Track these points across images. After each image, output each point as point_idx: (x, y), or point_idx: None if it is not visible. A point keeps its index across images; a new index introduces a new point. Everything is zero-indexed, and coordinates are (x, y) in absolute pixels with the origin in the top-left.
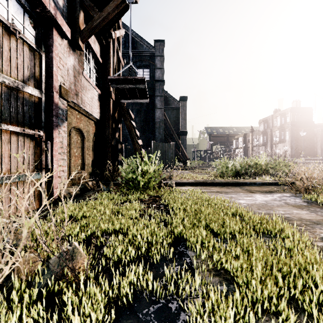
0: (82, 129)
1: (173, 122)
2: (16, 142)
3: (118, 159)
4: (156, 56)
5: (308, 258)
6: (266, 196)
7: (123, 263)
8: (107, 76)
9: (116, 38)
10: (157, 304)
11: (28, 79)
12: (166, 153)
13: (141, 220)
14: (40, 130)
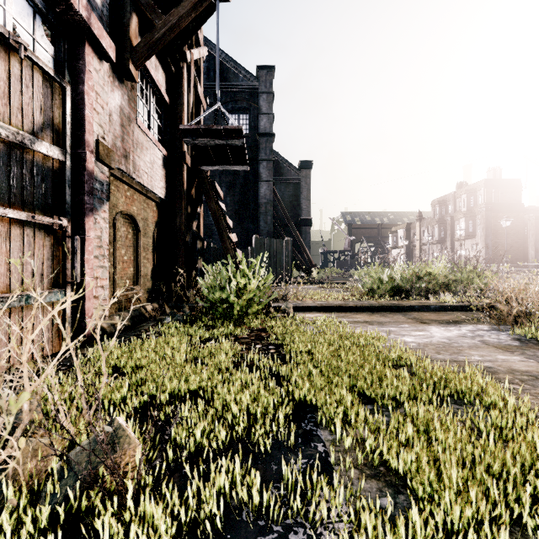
0: (135, 216)
1: (288, 205)
2: (21, 238)
3: (196, 267)
4: (261, 94)
5: (538, 447)
6: (448, 330)
7: (206, 453)
8: (177, 126)
9: (193, 61)
10: (267, 535)
11: (40, 129)
12: (278, 255)
13: (236, 372)
14: (63, 217)
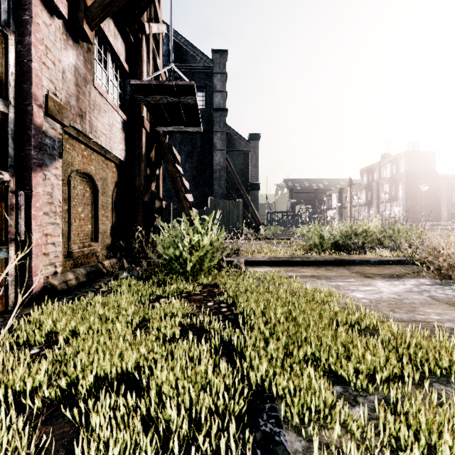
0: (93, 175)
1: (239, 171)
2: None
3: (154, 224)
4: (215, 74)
5: None
6: (393, 284)
7: None
8: None
9: (151, 34)
10: None
11: None
12: (230, 215)
13: (183, 338)
14: (5, 171)
